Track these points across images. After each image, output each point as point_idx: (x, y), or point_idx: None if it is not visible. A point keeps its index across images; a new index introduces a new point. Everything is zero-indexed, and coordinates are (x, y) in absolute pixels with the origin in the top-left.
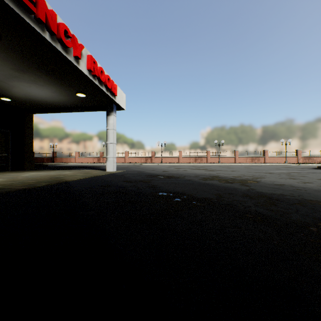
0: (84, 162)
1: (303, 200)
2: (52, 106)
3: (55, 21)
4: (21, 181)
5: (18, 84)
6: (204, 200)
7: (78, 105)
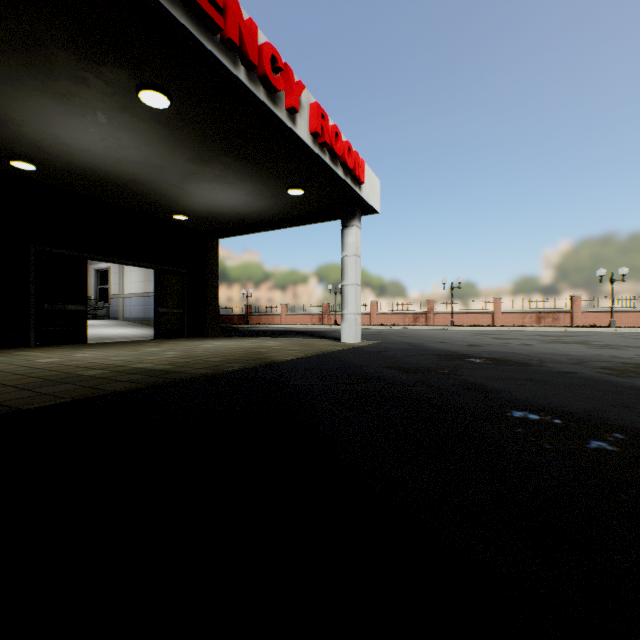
0: (295, 323)
1: None
2: (246, 221)
3: (256, 41)
4: (201, 359)
5: (197, 187)
6: None
7: (289, 213)
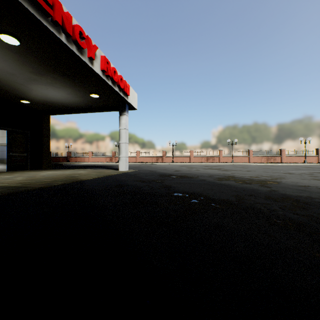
0: (97, 161)
1: None
2: (67, 107)
3: (71, 23)
4: (39, 180)
5: (37, 87)
6: (223, 202)
7: (92, 105)
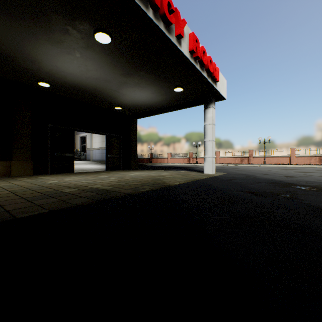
0: (175, 162)
1: None
2: (151, 108)
3: None
4: (127, 182)
5: (126, 91)
6: None
7: (174, 103)
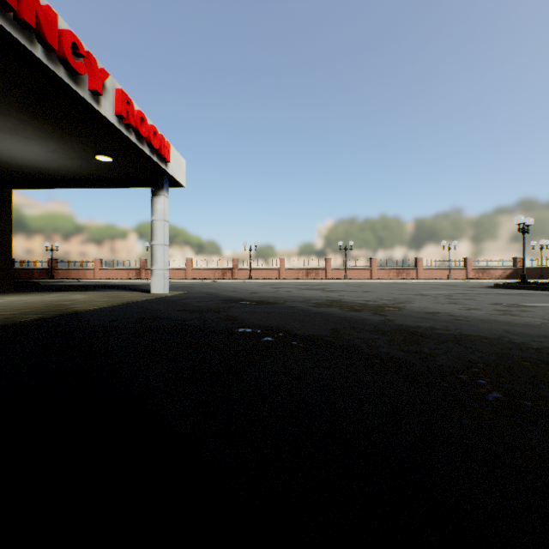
0: (111, 277)
1: (460, 335)
2: (49, 175)
3: (55, 27)
4: None
5: None
6: (310, 339)
7: (99, 175)
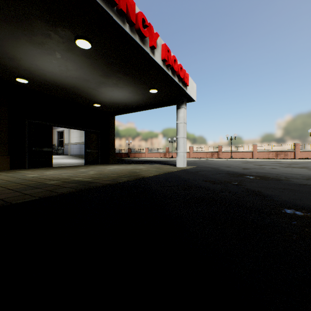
0: (152, 157)
1: None
2: (129, 106)
3: (134, 11)
4: (106, 175)
5: (105, 90)
6: None
7: (150, 102)
